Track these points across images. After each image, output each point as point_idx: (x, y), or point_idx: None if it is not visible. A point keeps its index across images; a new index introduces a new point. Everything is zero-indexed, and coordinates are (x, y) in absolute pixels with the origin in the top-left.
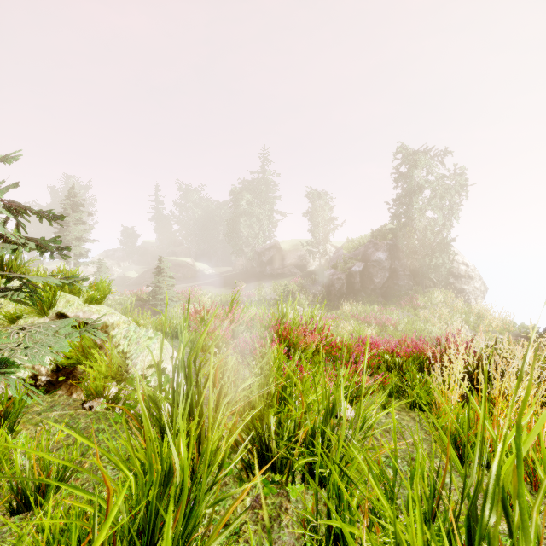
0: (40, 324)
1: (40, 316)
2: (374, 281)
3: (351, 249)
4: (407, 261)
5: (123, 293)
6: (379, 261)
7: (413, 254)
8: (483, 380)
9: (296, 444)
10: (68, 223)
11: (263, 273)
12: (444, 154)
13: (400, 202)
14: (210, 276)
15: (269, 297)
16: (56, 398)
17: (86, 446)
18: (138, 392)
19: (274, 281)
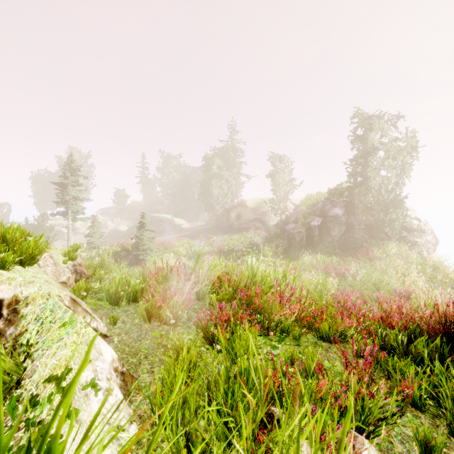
0: None
1: None
2: (332, 234)
3: (309, 206)
4: (362, 216)
5: (113, 244)
6: (336, 216)
7: (368, 210)
8: None
9: None
10: (67, 185)
11: (231, 227)
12: (398, 118)
13: (356, 163)
14: (186, 230)
15: (236, 248)
16: None
17: None
18: None
19: (240, 234)
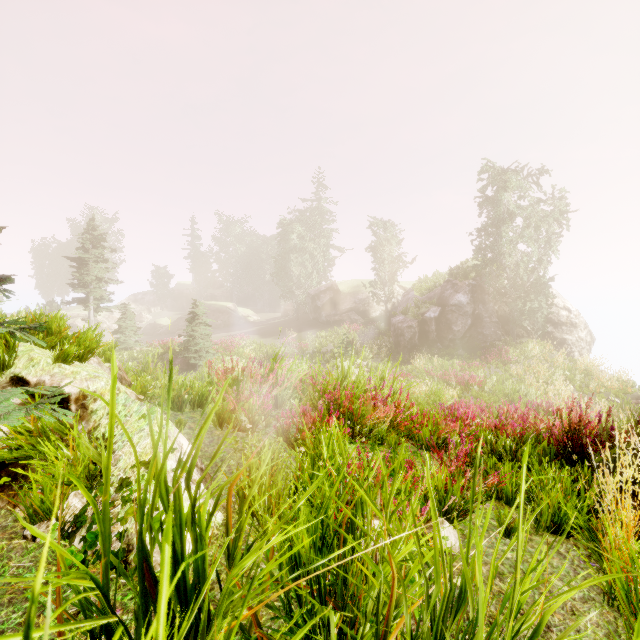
0: None
1: None
2: (454, 329)
3: (424, 291)
4: (494, 305)
5: (152, 344)
6: (459, 305)
7: (501, 297)
8: None
9: None
10: (87, 261)
11: (317, 320)
12: (541, 173)
13: (485, 233)
14: (255, 324)
15: (324, 348)
16: None
17: None
18: None
19: (330, 329)
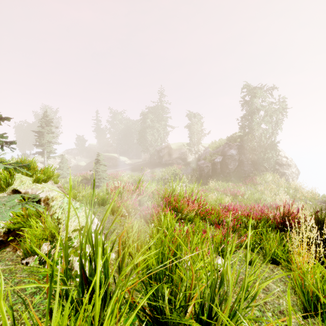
0: None
1: (0, 191)
2: (229, 167)
3: (214, 148)
4: (249, 155)
5: (76, 175)
6: (232, 155)
7: (253, 151)
8: None
9: (187, 309)
10: (43, 133)
11: (160, 163)
12: (273, 89)
13: (245, 119)
14: (128, 165)
15: (164, 177)
16: (4, 255)
17: (14, 301)
18: None
19: (167, 167)
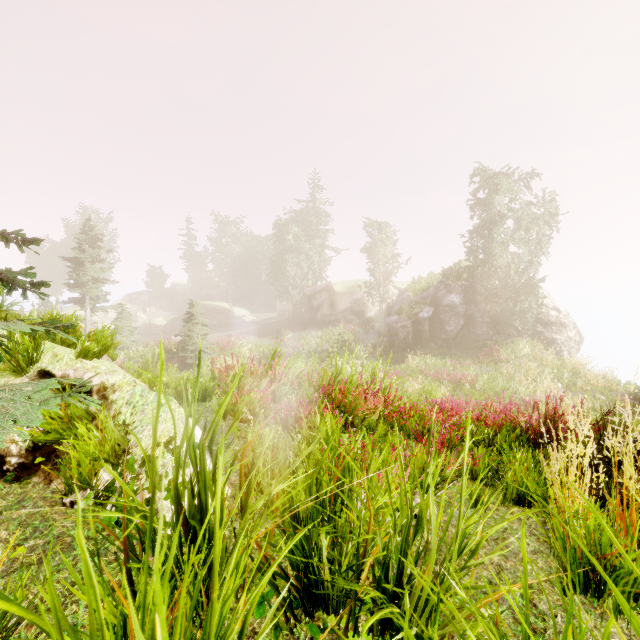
0: (5, 387)
1: (16, 374)
2: (446, 329)
3: (417, 291)
4: (486, 305)
5: (148, 344)
6: (452, 305)
7: (493, 297)
8: (627, 472)
9: (360, 574)
10: (84, 261)
11: (313, 320)
12: (531, 177)
13: (477, 235)
14: (250, 324)
15: (320, 348)
16: (28, 489)
17: (55, 566)
18: (78, 531)
19: (326, 329)
